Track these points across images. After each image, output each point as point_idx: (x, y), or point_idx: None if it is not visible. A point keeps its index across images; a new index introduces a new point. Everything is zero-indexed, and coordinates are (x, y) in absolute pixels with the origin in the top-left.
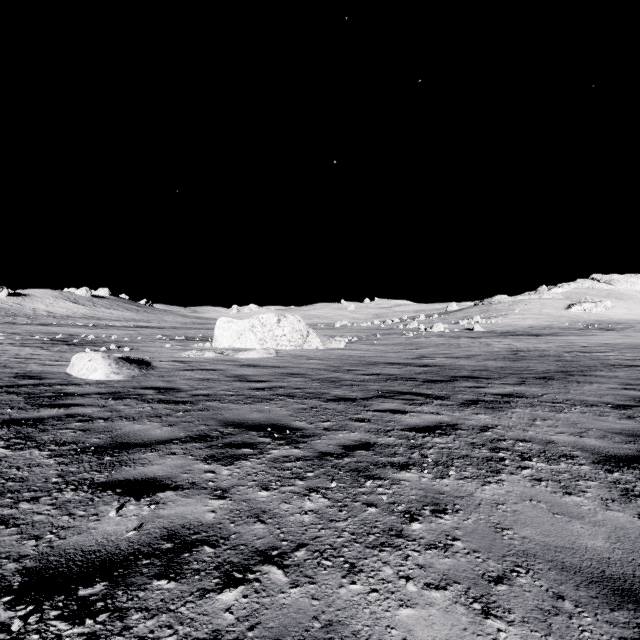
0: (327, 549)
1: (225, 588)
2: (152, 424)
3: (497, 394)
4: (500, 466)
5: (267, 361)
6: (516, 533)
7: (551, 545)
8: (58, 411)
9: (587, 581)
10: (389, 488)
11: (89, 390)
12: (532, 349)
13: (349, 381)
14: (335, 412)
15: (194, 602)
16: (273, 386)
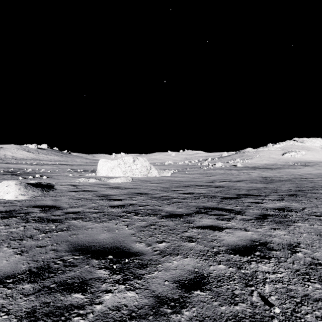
0: None
1: None
2: (6, 251)
3: (274, 208)
4: None
5: (126, 184)
6: None
7: None
8: None
9: None
10: None
11: None
12: (273, 176)
13: (175, 199)
14: (168, 230)
15: None
16: (125, 204)
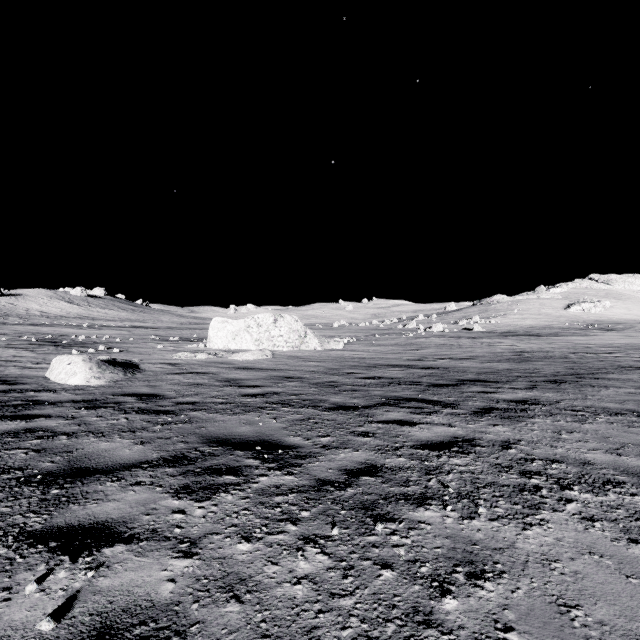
0: None
1: None
2: (122, 441)
3: (510, 400)
4: (538, 498)
5: (262, 363)
6: (588, 614)
7: None
8: (18, 424)
9: None
10: (406, 536)
11: (63, 397)
12: (536, 350)
13: (349, 386)
14: (335, 424)
15: None
16: (267, 392)
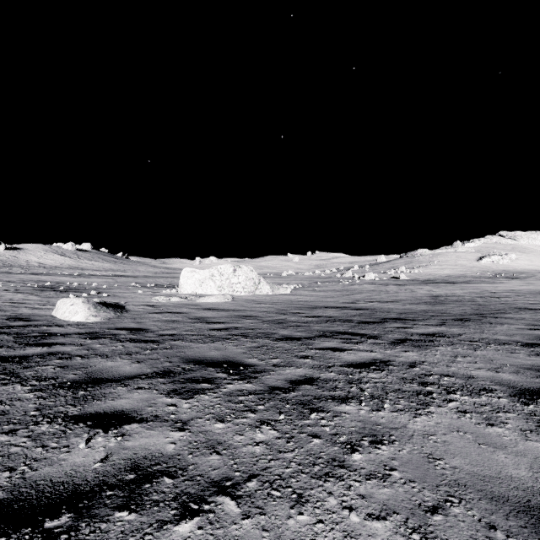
0: (276, 480)
1: (182, 519)
2: (123, 361)
3: (422, 334)
4: (429, 399)
5: (224, 305)
6: (447, 463)
7: (480, 475)
8: (42, 349)
9: (515, 510)
10: (331, 420)
11: (70, 330)
12: (450, 295)
13: (294, 322)
14: (283, 350)
15: (152, 534)
16: (229, 327)
